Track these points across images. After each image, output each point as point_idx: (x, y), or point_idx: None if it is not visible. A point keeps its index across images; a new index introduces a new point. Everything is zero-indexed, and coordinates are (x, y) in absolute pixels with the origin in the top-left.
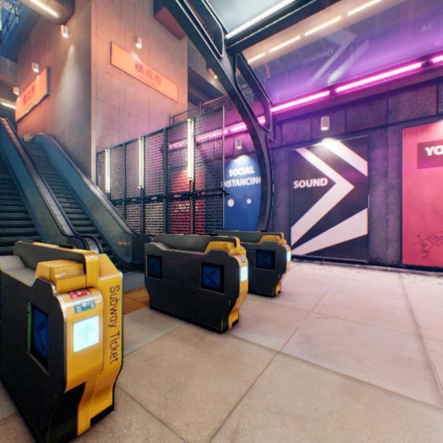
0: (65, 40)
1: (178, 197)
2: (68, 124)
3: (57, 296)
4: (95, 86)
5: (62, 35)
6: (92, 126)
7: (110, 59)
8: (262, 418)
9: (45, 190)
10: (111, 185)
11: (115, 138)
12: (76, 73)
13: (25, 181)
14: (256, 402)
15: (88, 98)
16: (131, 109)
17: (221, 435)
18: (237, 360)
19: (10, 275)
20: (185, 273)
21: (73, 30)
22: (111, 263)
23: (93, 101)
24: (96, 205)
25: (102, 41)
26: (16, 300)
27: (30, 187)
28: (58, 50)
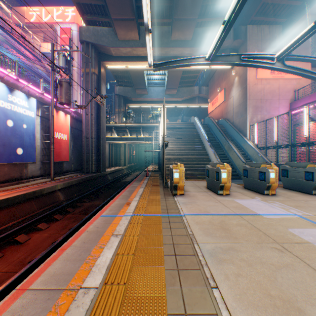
0: (232, 75)
1: (297, 145)
2: (233, 113)
3: (267, 169)
4: (248, 94)
5: (232, 75)
6: (246, 113)
7: (255, 77)
8: (315, 202)
9: (231, 146)
10: (257, 140)
11: (257, 115)
12: (238, 89)
13: (223, 142)
14: (315, 201)
15: (245, 100)
16: (266, 97)
17: (302, 200)
18: (314, 198)
19: (251, 168)
20: (297, 175)
21: (236, 69)
22: (274, 165)
23: (247, 101)
24: (250, 150)
25: (251, 70)
26: (253, 172)
27: (226, 145)
28: (228, 80)
